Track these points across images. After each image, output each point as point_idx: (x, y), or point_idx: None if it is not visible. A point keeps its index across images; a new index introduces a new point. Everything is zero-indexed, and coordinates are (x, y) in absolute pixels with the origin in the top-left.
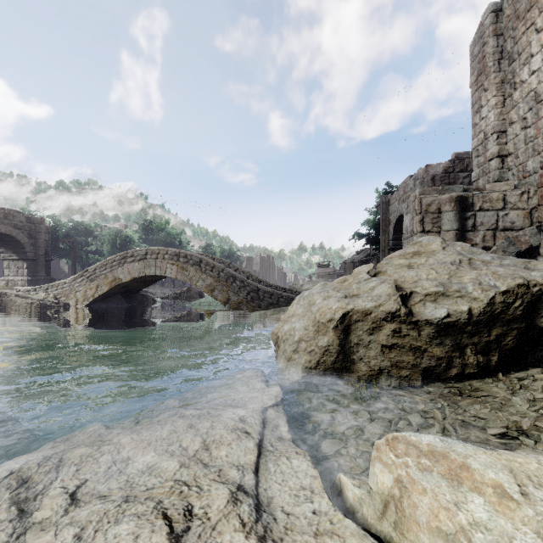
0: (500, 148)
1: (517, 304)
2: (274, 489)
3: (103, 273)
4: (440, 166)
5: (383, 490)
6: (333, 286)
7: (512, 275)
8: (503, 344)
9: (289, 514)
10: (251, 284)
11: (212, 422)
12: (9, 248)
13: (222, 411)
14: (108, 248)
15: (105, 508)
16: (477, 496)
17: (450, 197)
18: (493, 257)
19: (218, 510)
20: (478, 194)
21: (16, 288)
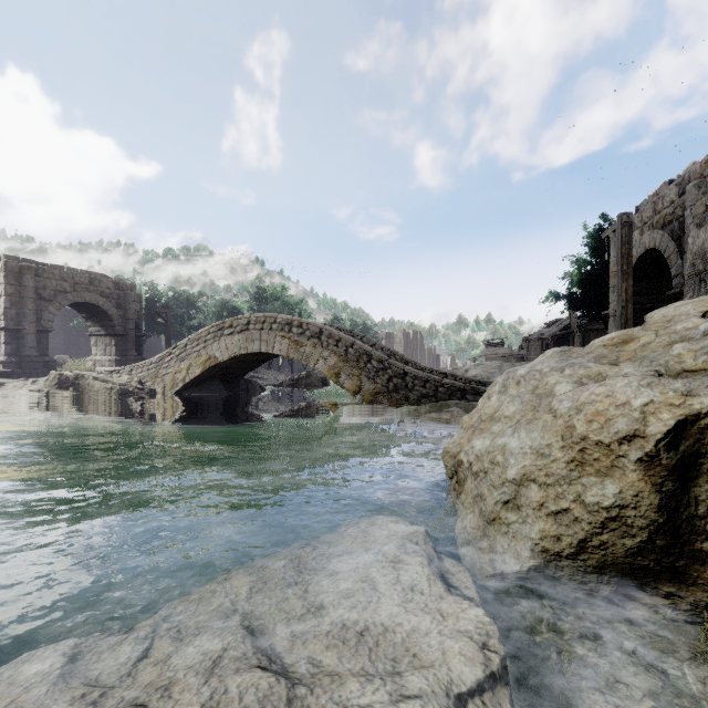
0: None
1: None
2: None
3: (195, 350)
4: None
5: None
6: (590, 354)
7: None
8: None
9: None
10: (394, 365)
11: None
12: (97, 321)
13: (329, 705)
14: (211, 321)
15: None
16: None
17: None
18: None
19: None
20: None
21: (98, 369)
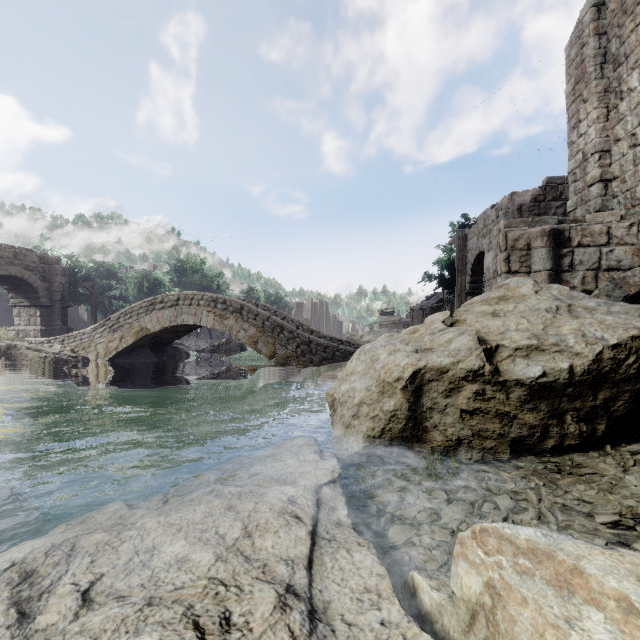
0: (602, 170)
1: (630, 360)
2: (331, 590)
3: (127, 322)
4: (528, 194)
5: (469, 597)
6: (400, 338)
7: (624, 325)
8: (612, 410)
9: (351, 625)
10: (302, 335)
11: (255, 503)
12: (20, 292)
13: (267, 490)
14: (134, 292)
15: (123, 613)
16: (595, 611)
17: (541, 230)
18: (598, 303)
19: (262, 618)
20: (576, 227)
21: (28, 339)
